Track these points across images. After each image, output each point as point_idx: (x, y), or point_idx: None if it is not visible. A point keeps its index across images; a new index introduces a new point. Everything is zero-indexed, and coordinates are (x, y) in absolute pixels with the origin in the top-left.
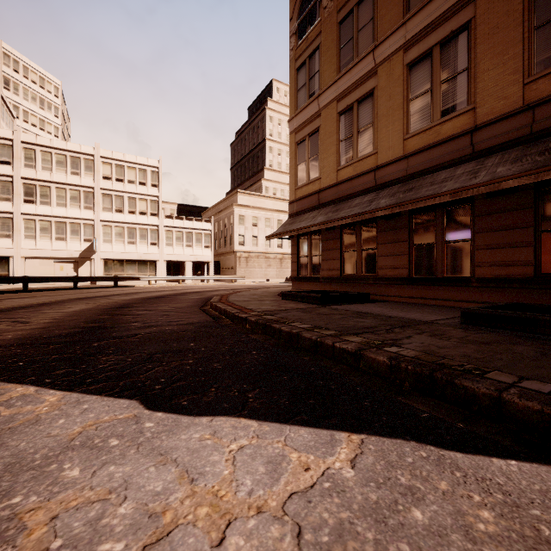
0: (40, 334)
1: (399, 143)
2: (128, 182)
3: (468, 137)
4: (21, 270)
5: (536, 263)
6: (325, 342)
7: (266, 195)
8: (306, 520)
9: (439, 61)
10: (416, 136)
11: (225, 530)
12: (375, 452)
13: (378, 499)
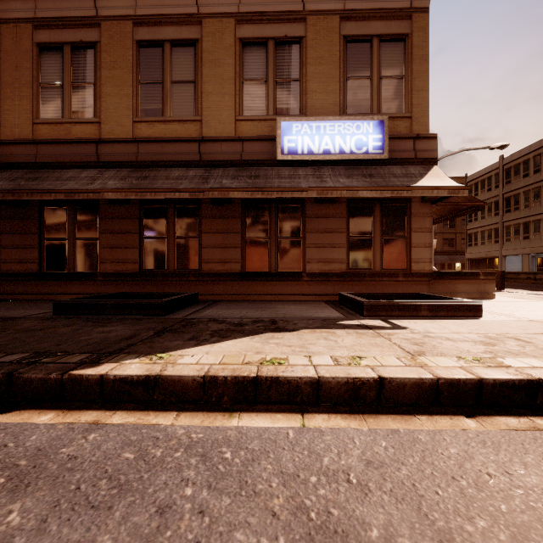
0: None
1: (28, 124)
2: None
3: (95, 146)
4: None
5: (142, 261)
6: None
7: None
8: None
9: (70, 61)
10: (47, 125)
11: None
12: None
13: None
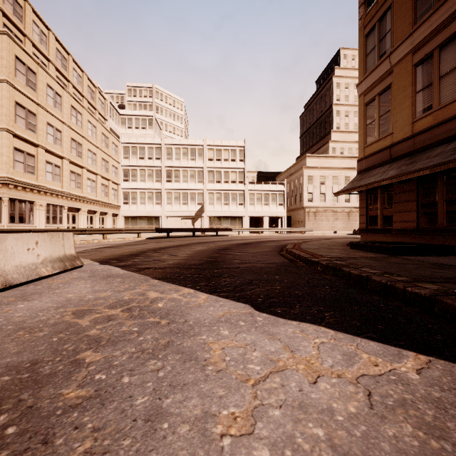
0: (185, 262)
1: None
2: (224, 161)
3: None
4: (165, 224)
5: None
6: (395, 285)
7: (333, 155)
8: (375, 390)
9: None
10: None
11: (316, 378)
12: (443, 370)
13: (440, 397)
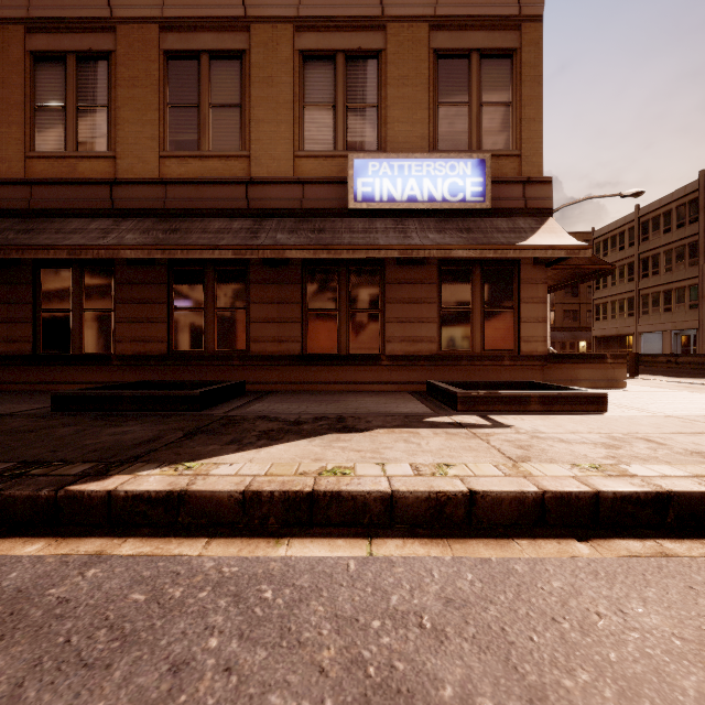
0: None
1: (18, 158)
2: None
3: (108, 188)
4: None
5: (171, 340)
6: None
7: None
8: None
9: (76, 76)
10: (45, 159)
11: None
12: None
13: None
